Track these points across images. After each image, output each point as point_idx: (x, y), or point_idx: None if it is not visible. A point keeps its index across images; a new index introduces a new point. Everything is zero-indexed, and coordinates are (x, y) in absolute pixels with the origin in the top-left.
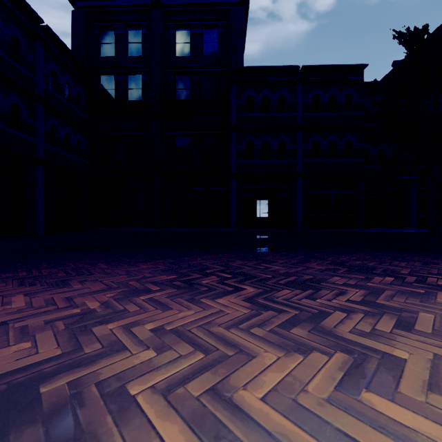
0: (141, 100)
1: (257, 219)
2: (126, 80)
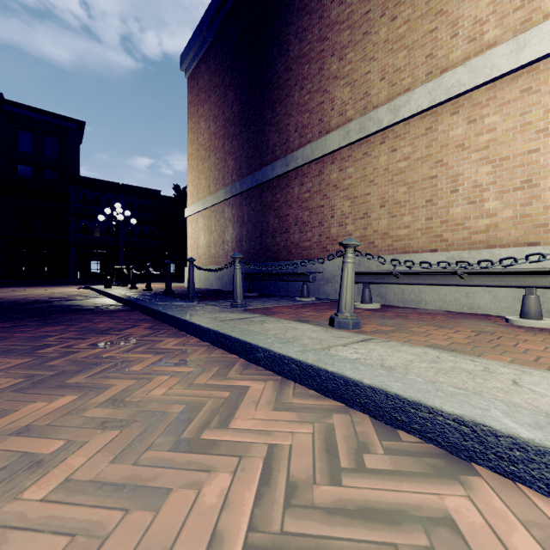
0: None
1: (92, 273)
2: None
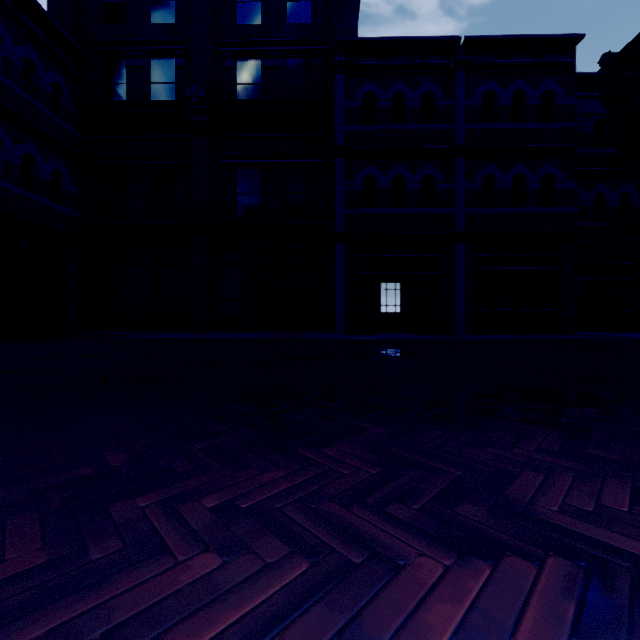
0: (173, 100)
1: (382, 316)
2: (147, 67)
